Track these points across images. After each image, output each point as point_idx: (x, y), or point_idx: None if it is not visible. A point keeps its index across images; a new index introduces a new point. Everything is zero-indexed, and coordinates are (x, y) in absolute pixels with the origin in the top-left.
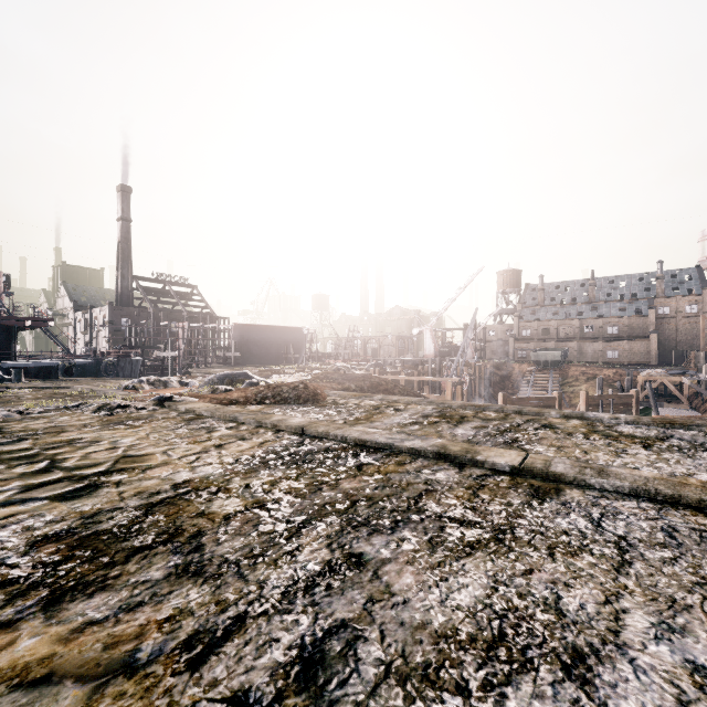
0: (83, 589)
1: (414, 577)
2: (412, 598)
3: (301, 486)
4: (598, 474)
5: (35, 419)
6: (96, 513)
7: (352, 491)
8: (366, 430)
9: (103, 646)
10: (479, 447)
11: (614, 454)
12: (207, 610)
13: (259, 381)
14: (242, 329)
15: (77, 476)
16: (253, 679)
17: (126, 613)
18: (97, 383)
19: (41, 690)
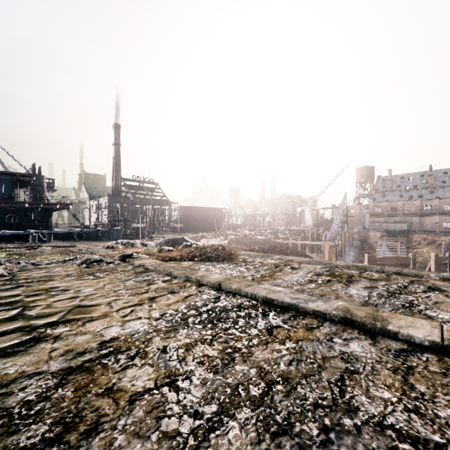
0: None
1: None
2: None
3: (214, 354)
4: None
5: (40, 269)
6: (16, 378)
7: (266, 365)
8: (271, 288)
9: None
10: (385, 314)
11: None
12: None
13: (192, 244)
14: (184, 209)
15: (31, 326)
16: None
17: None
18: (93, 244)
19: None
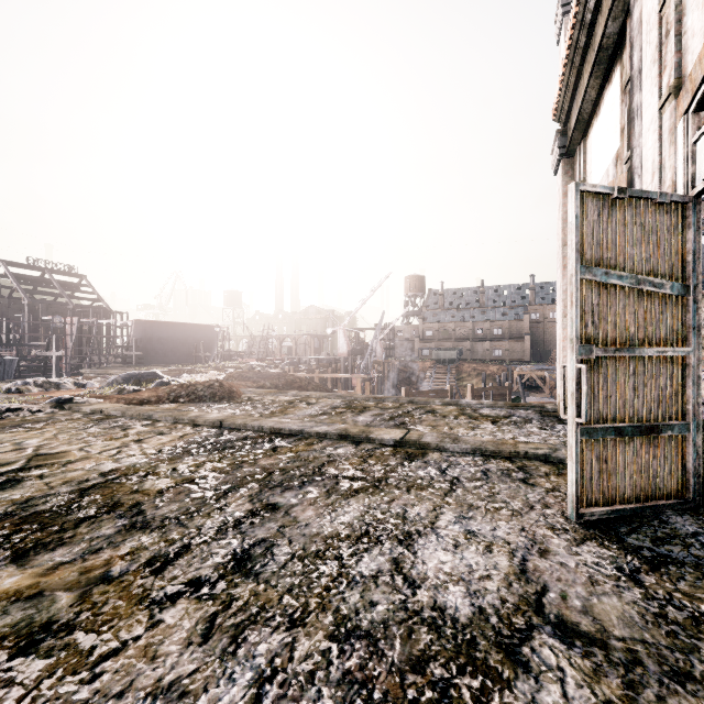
0: (44, 547)
1: (314, 511)
2: (312, 522)
3: (224, 466)
4: (452, 441)
5: None
6: (29, 499)
7: (269, 465)
8: (280, 420)
9: (79, 573)
10: (373, 429)
11: (471, 429)
12: (158, 545)
13: (169, 381)
14: (145, 326)
15: None
16: (202, 572)
17: (90, 555)
18: None
19: (39, 600)
